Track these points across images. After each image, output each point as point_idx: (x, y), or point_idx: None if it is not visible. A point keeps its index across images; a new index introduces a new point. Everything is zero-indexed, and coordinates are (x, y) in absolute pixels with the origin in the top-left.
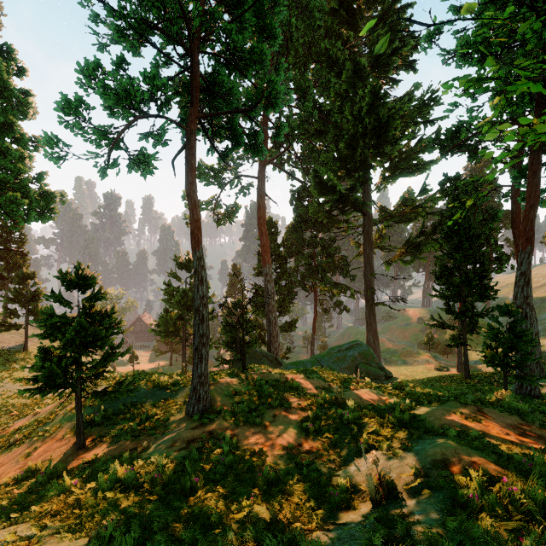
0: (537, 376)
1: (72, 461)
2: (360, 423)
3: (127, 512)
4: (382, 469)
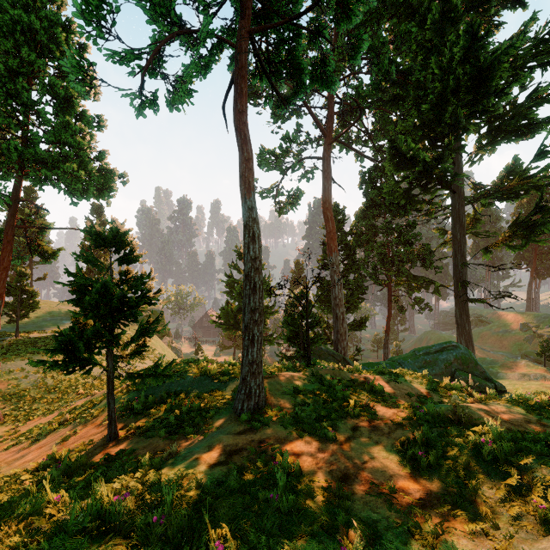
0: None
1: (98, 454)
2: (520, 463)
3: None
4: None
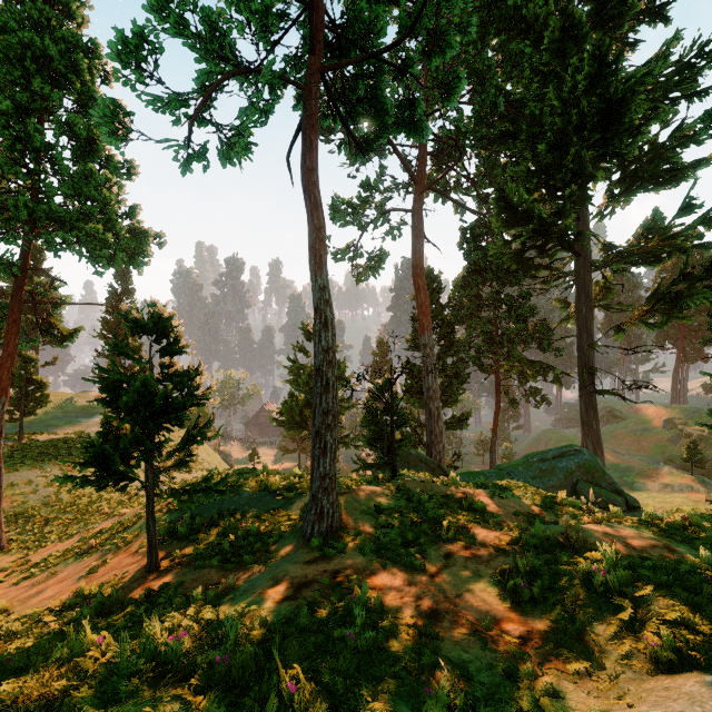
0: None
1: (136, 589)
2: (635, 595)
3: None
4: None
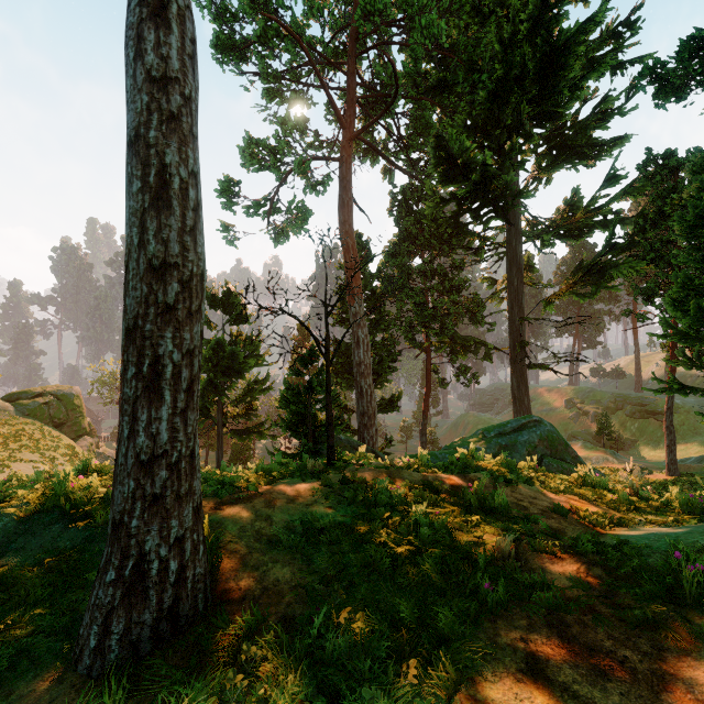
0: None
1: None
2: None
3: None
4: None
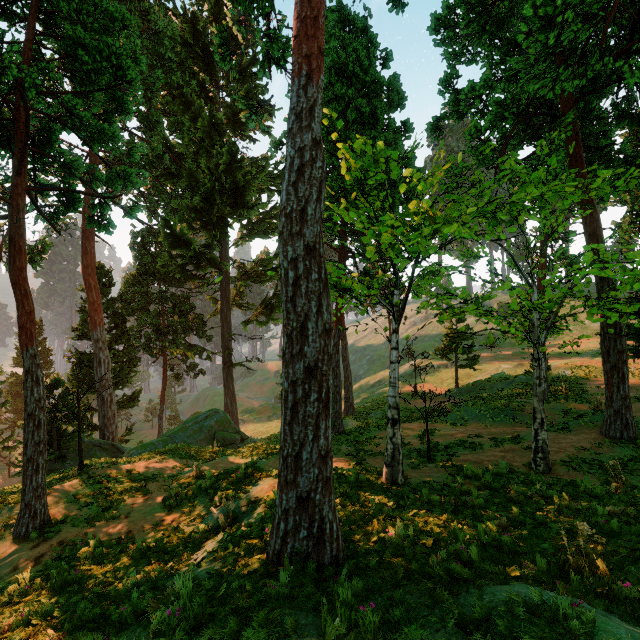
0: (351, 414)
1: None
2: (216, 486)
3: (15, 615)
4: (229, 507)
